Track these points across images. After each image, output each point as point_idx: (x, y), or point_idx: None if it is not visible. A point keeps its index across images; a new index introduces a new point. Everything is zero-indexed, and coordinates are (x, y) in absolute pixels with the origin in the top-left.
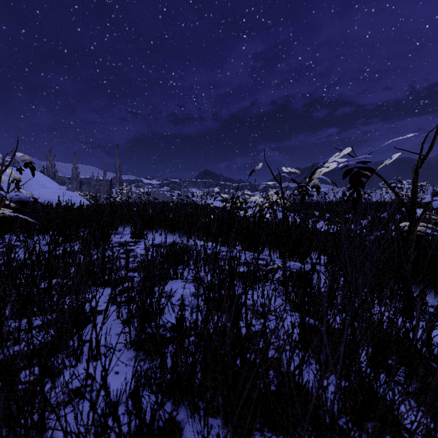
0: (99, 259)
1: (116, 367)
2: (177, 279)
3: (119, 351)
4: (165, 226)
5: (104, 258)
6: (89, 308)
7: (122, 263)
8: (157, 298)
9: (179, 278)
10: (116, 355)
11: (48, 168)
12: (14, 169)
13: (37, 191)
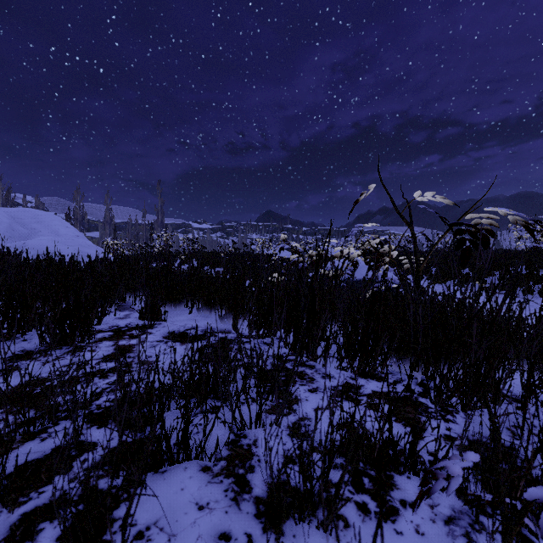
0: None
1: None
2: (190, 459)
3: None
4: (198, 296)
5: None
6: None
7: (89, 392)
8: None
9: (195, 456)
10: None
11: (75, 210)
12: (22, 211)
13: (32, 240)
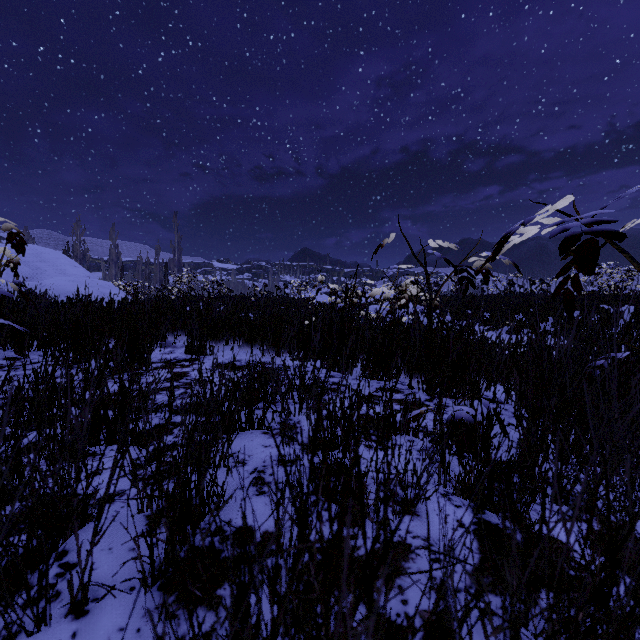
0: (118, 397)
1: (118, 634)
2: (254, 429)
3: (129, 592)
4: (239, 334)
5: (127, 394)
6: (85, 497)
7: (164, 399)
8: (211, 475)
9: (257, 427)
10: (123, 602)
11: (75, 246)
12: None
13: (49, 280)
